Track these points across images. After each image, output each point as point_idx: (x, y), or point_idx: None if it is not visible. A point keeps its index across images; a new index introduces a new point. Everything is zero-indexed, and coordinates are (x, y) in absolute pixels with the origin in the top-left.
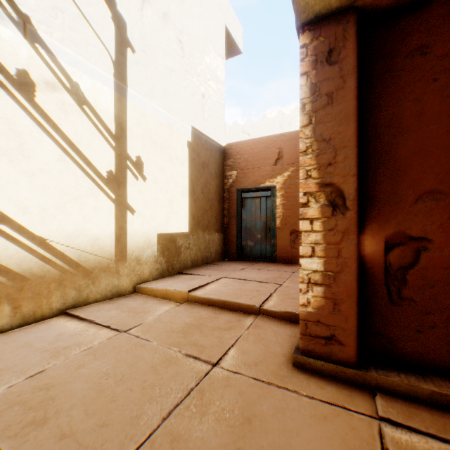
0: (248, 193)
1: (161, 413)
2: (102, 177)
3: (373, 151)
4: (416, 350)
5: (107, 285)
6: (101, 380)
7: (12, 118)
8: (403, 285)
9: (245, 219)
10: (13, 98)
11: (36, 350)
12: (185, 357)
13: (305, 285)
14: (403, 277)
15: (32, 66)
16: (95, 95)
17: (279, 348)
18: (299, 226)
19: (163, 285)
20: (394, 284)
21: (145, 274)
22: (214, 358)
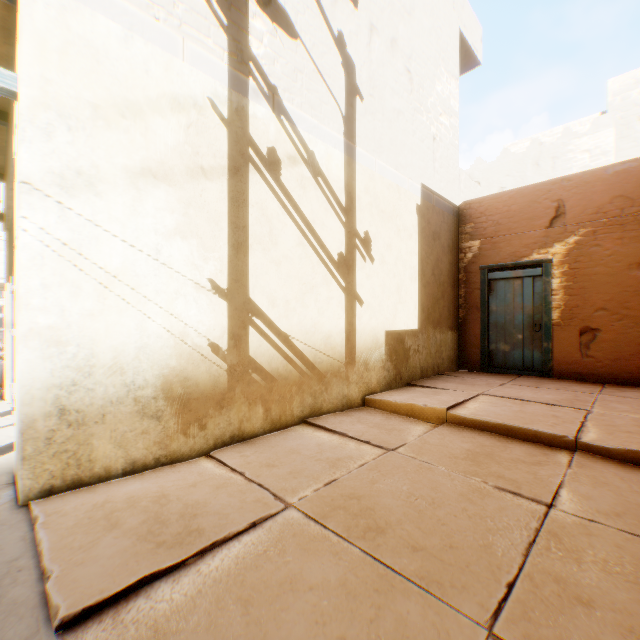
0: (500, 272)
1: (516, 548)
2: (333, 261)
3: None
4: None
5: (337, 394)
6: (410, 500)
7: (263, 202)
8: None
9: (495, 310)
10: (264, 180)
11: (308, 458)
12: (498, 491)
13: None
14: None
15: (278, 141)
16: (328, 163)
17: None
18: (595, 321)
19: (402, 398)
20: None
21: (373, 383)
22: (544, 498)
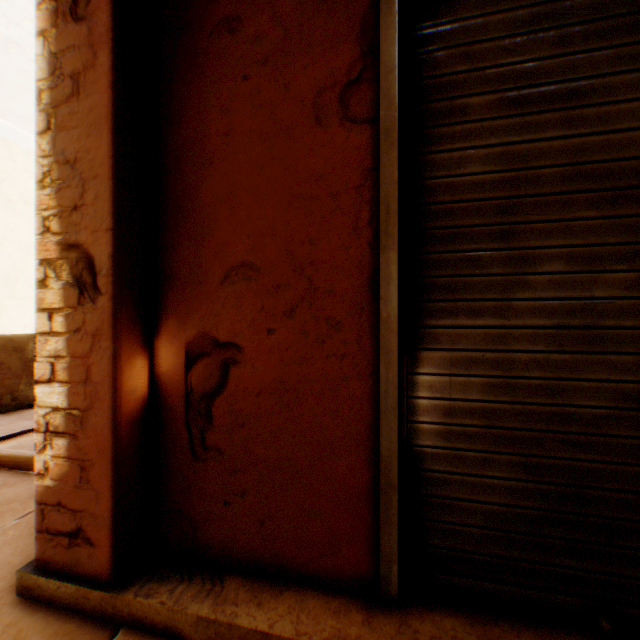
0: None
1: None
2: None
3: (172, 192)
4: (225, 534)
5: None
6: None
7: None
8: (209, 425)
9: None
10: None
11: None
12: None
13: (43, 435)
14: (210, 411)
15: None
16: None
17: None
18: None
19: None
20: (198, 423)
21: None
22: None
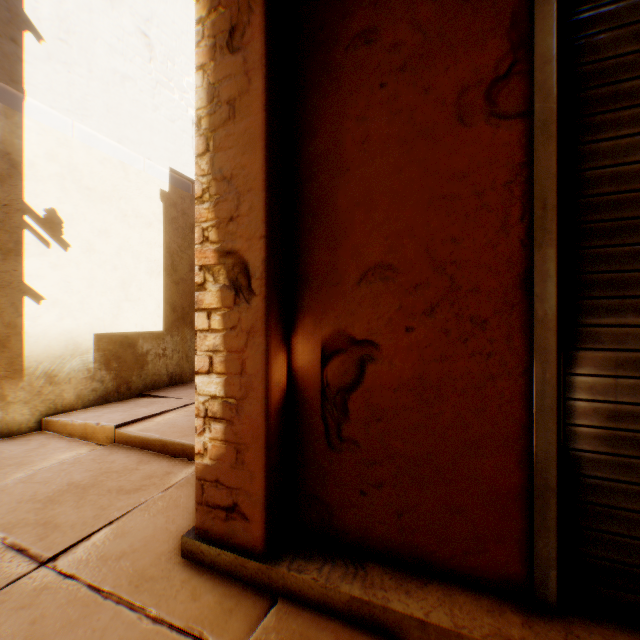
0: None
1: None
2: None
3: (308, 200)
4: (361, 523)
5: None
6: None
7: None
8: (345, 418)
9: None
10: None
11: None
12: (5, 550)
13: (201, 420)
14: (346, 404)
15: None
16: None
17: (189, 522)
18: None
19: (89, 416)
20: (334, 416)
21: (69, 399)
22: (54, 550)
